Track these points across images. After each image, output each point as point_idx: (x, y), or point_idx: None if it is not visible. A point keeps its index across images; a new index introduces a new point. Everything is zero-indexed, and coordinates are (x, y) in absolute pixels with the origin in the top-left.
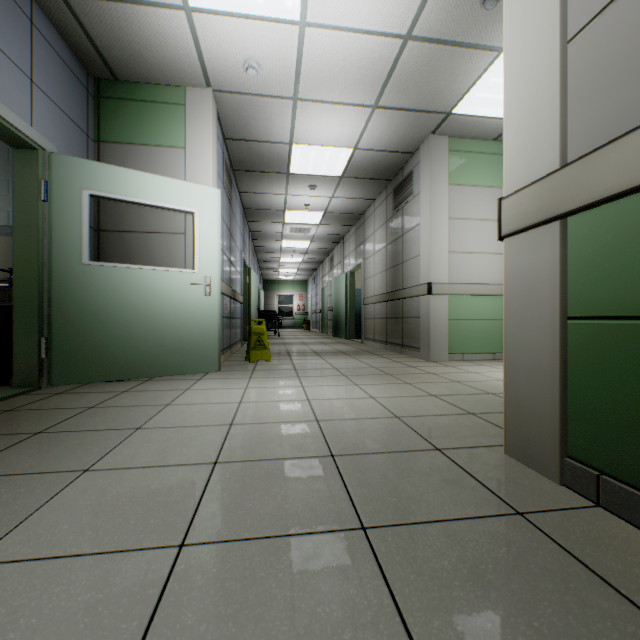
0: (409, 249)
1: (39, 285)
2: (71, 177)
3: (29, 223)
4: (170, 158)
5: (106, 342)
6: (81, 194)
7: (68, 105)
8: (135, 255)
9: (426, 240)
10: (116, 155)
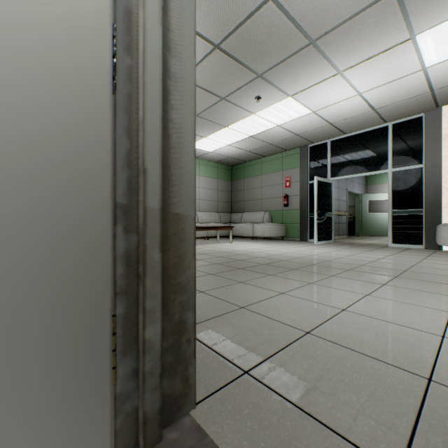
0: None
1: (359, 218)
2: (364, 198)
3: (357, 207)
4: (383, 186)
5: (371, 228)
6: (366, 201)
7: (362, 182)
8: (374, 209)
9: None
10: (370, 187)
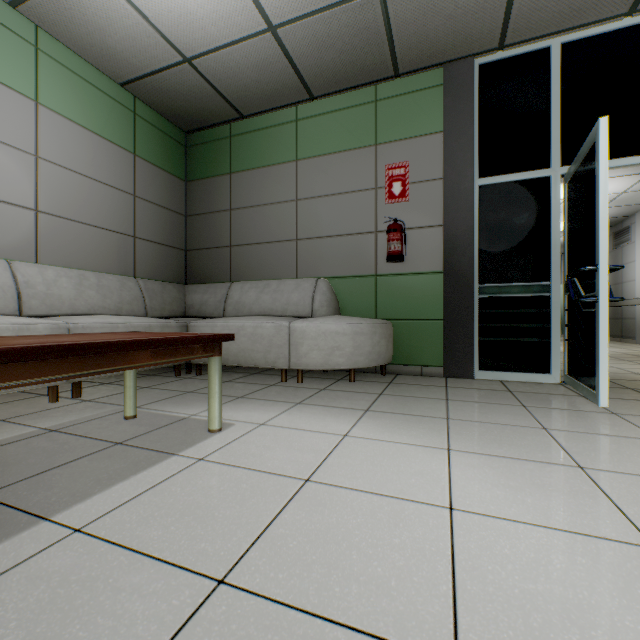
0: (626, 275)
1: None
2: None
3: None
4: None
5: None
6: None
7: None
8: None
9: (639, 272)
10: None
